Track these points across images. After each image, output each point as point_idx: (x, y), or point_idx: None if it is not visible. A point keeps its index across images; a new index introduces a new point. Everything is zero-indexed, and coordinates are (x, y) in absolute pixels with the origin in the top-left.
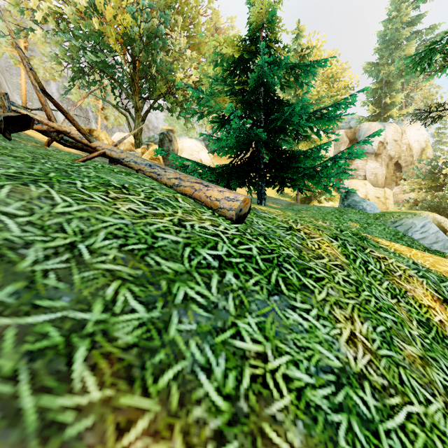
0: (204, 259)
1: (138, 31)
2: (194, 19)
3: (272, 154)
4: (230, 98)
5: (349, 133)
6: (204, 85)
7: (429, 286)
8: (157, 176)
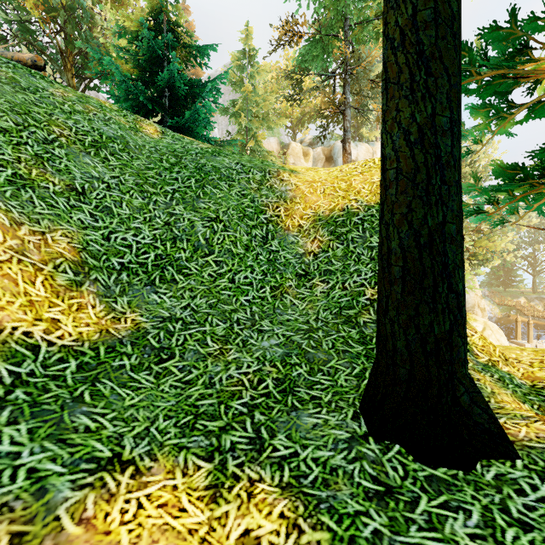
0: (1, 59)
1: (61, 1)
2: (125, 0)
3: (165, 113)
4: (127, 62)
5: (326, 150)
6: (111, 53)
7: (160, 130)
8: (6, 55)
